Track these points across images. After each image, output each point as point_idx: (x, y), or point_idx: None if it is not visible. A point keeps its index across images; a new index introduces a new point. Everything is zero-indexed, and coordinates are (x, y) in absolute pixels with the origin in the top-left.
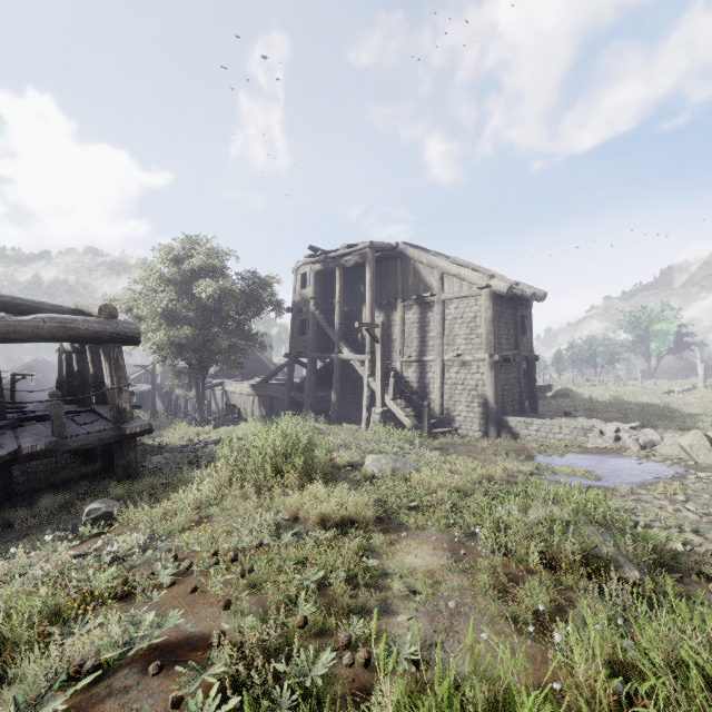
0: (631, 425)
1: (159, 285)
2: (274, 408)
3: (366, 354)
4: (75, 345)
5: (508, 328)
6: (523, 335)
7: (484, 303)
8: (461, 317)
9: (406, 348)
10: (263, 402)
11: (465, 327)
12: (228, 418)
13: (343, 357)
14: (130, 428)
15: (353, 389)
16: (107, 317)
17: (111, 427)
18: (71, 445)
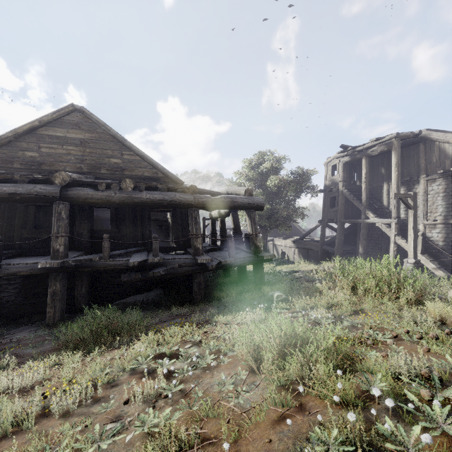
0: None
1: (242, 182)
2: (309, 256)
3: (392, 218)
4: (221, 213)
5: None
6: None
7: None
8: None
9: (430, 214)
10: (301, 252)
11: None
12: (283, 260)
13: (369, 221)
14: (265, 256)
15: (374, 246)
16: (248, 195)
17: (253, 255)
18: (237, 263)
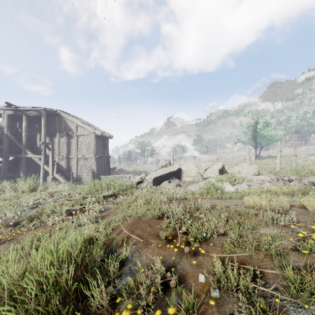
0: (133, 175)
1: None
2: None
3: (42, 155)
4: None
5: (101, 147)
6: (106, 149)
7: (93, 138)
8: (84, 142)
9: (61, 153)
10: None
11: (86, 146)
12: None
13: (28, 156)
14: None
15: (31, 171)
16: None
17: None
18: None
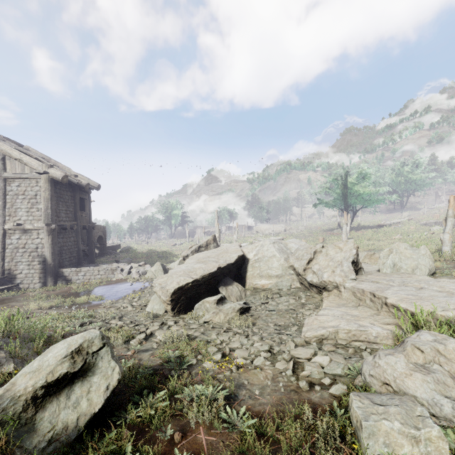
0: (140, 264)
1: None
2: None
3: None
4: None
5: (68, 206)
6: (82, 211)
7: (43, 185)
8: (23, 194)
9: None
10: None
11: (27, 202)
12: None
13: None
14: None
15: None
16: None
17: None
18: None
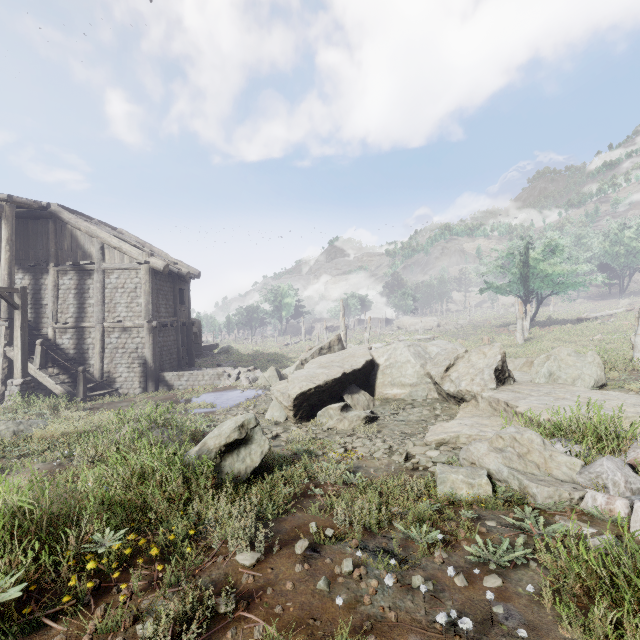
0: (249, 368)
1: None
2: None
3: (2, 320)
4: None
5: (168, 299)
6: (182, 305)
7: (144, 276)
8: (122, 287)
9: (61, 314)
10: None
11: (126, 296)
12: None
13: None
14: None
15: None
16: None
17: None
18: None
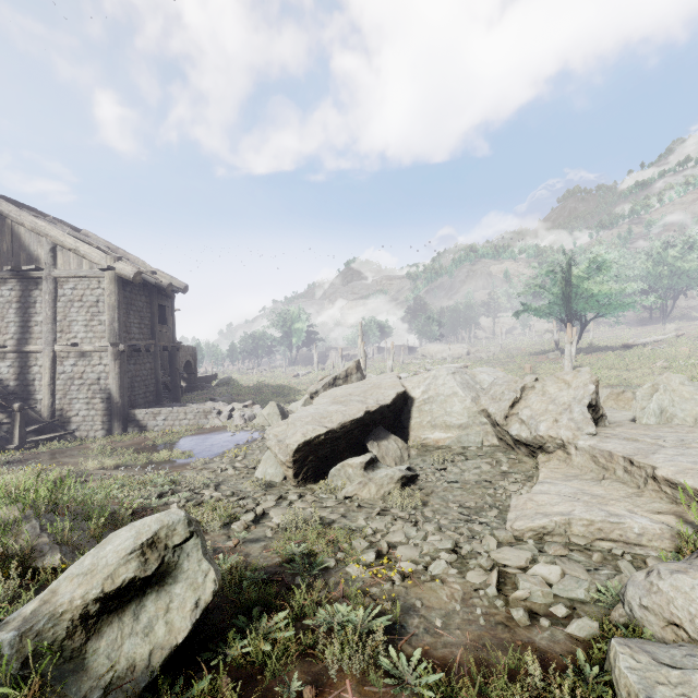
0: (246, 404)
1: None
2: None
3: None
4: None
5: (143, 317)
6: (163, 325)
7: (108, 286)
8: (79, 300)
9: None
10: None
11: (85, 312)
12: None
13: None
14: None
15: None
16: None
17: None
18: None
